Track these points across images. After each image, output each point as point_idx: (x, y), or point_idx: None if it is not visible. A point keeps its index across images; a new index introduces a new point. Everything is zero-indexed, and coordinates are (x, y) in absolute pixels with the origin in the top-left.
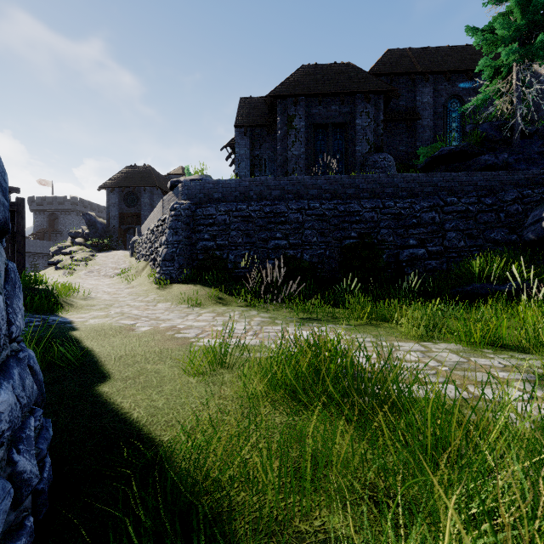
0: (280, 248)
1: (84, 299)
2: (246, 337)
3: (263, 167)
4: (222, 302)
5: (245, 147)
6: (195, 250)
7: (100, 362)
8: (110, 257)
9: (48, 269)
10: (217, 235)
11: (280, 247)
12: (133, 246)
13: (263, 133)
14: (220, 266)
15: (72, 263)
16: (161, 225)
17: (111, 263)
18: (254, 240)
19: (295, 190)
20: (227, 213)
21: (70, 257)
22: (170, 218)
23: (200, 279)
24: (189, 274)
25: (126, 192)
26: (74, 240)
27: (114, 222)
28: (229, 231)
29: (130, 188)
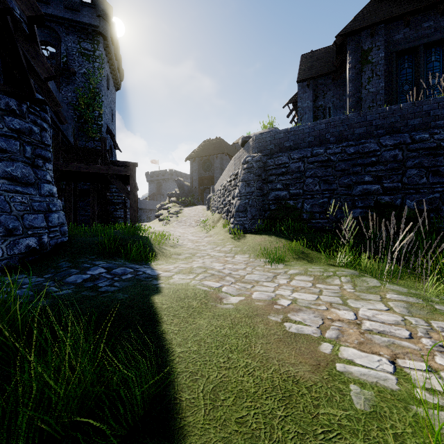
0: (370, 194)
1: (173, 246)
2: (432, 355)
3: (327, 115)
4: (305, 257)
5: (307, 100)
6: (267, 200)
7: (178, 411)
8: (192, 210)
9: (155, 220)
10: (290, 183)
11: (370, 193)
12: (208, 201)
13: (326, 81)
14: (294, 216)
15: (168, 215)
16: (234, 179)
17: (194, 215)
18: (334, 187)
19: (387, 124)
20: (301, 160)
21: (167, 211)
22: (242, 171)
23: (272, 229)
24: (261, 225)
25: (203, 160)
26: (170, 199)
27: (195, 184)
28: (303, 179)
29: (206, 157)
